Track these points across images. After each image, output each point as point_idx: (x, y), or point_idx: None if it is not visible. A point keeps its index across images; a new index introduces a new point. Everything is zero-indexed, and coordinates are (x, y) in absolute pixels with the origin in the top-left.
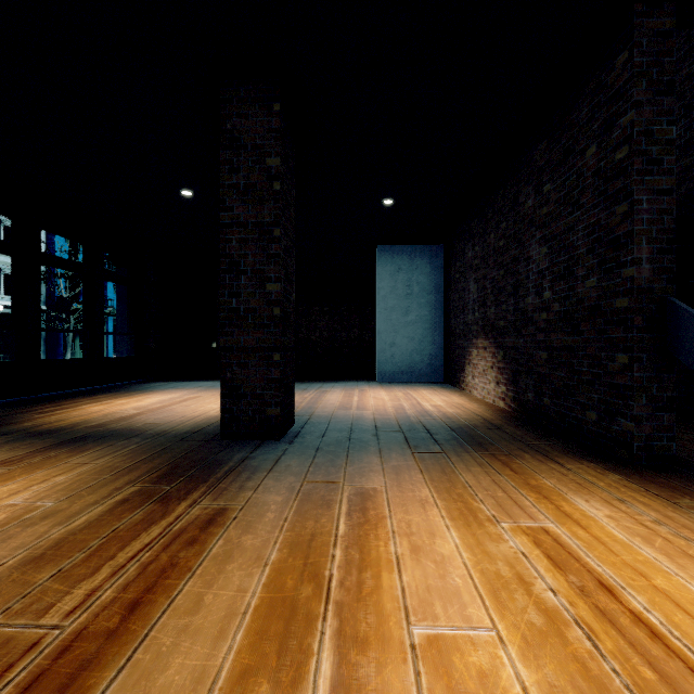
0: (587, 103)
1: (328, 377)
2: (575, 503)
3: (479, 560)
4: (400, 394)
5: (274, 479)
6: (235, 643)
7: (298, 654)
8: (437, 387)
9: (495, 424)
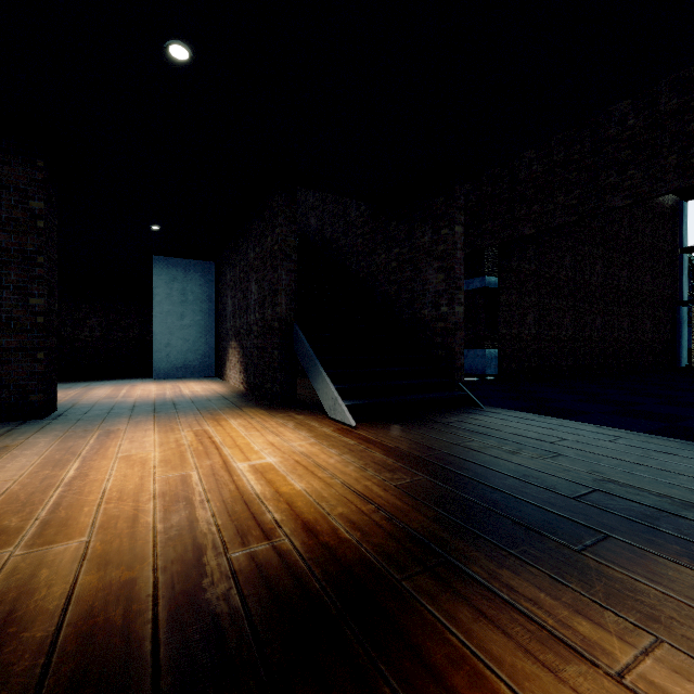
0: (268, 211)
1: (98, 377)
2: (229, 421)
3: (163, 439)
4: (169, 386)
5: (42, 434)
6: (30, 469)
7: (63, 466)
8: (206, 380)
9: (226, 398)
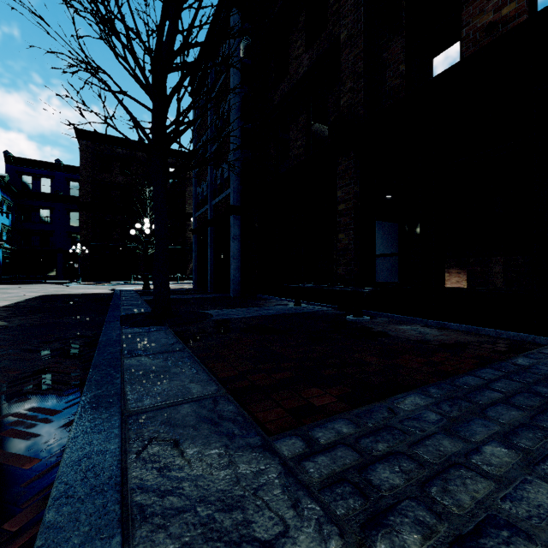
0: None
1: None
2: None
3: None
4: None
5: None
6: None
7: None
8: None
9: None
